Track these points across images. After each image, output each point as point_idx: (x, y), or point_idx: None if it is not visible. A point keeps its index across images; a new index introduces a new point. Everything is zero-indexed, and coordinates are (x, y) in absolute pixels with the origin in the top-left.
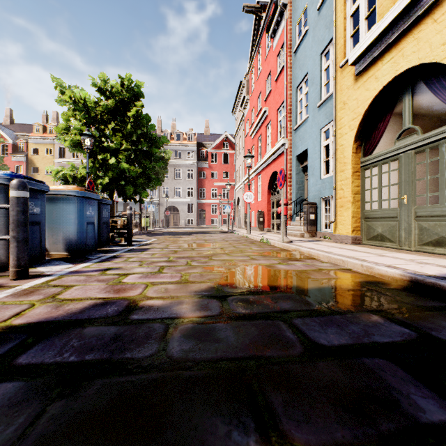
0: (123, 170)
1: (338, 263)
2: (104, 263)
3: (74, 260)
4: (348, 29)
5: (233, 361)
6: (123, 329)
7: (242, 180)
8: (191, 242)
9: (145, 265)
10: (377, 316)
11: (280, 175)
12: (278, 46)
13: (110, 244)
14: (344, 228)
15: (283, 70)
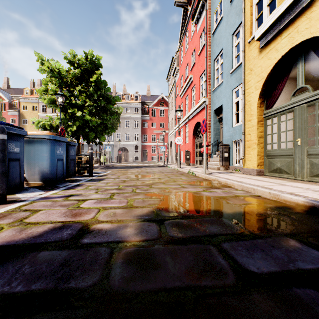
0: (87, 120)
1: (249, 191)
2: (69, 190)
3: (46, 188)
4: (253, 14)
5: (171, 292)
6: (73, 253)
7: (174, 128)
8: (137, 174)
9: (100, 192)
10: (294, 240)
11: (203, 123)
12: (200, 30)
13: (76, 175)
14: (251, 164)
15: (204, 47)
